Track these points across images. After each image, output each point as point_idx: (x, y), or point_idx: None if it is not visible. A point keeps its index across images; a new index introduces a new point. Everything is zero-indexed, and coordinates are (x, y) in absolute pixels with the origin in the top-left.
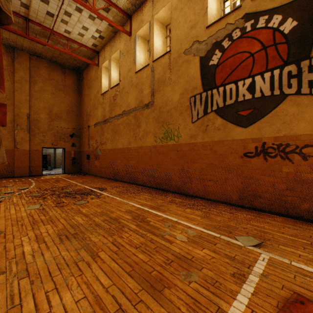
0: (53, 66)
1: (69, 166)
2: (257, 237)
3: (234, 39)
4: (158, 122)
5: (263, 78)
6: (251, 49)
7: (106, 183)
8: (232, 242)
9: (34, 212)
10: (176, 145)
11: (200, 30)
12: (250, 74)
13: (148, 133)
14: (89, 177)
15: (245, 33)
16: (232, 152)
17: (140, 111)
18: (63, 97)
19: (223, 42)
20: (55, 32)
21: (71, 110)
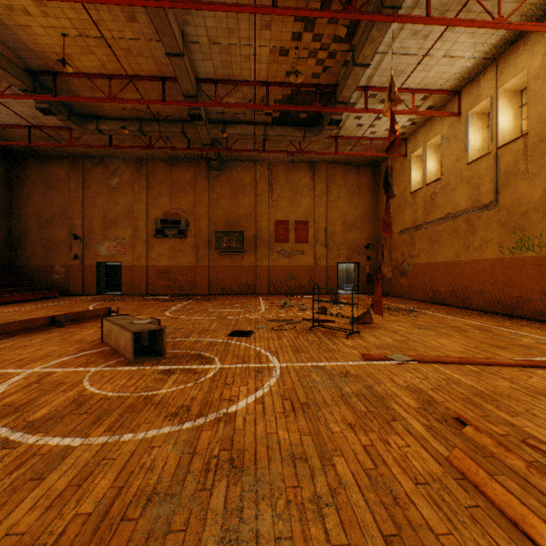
0: (347, 169)
1: (363, 284)
2: None
3: None
4: (505, 228)
5: None
6: None
7: (423, 305)
8: None
9: (376, 316)
10: (535, 257)
11: None
12: None
13: (488, 242)
14: (394, 299)
15: None
16: None
17: (475, 213)
18: (357, 202)
19: None
20: (358, 137)
21: (365, 215)
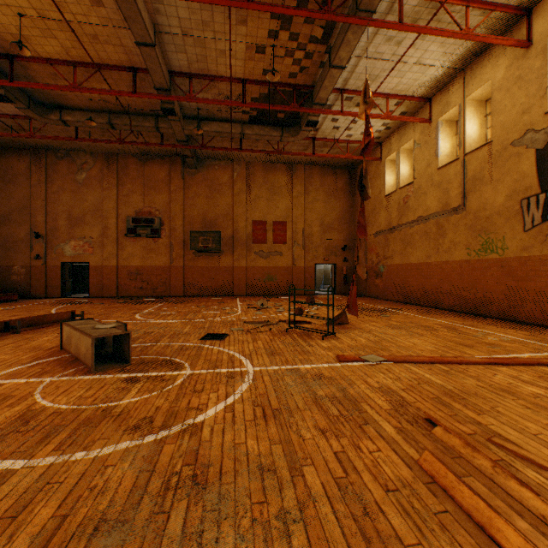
0: (324, 170)
1: (340, 285)
2: None
3: None
4: (471, 231)
5: None
6: None
7: (396, 305)
8: (546, 346)
9: (352, 316)
10: (499, 259)
11: (535, 116)
12: None
13: (456, 245)
14: (370, 299)
15: None
16: None
17: (444, 217)
18: (334, 204)
19: None
20: (335, 140)
21: (342, 217)
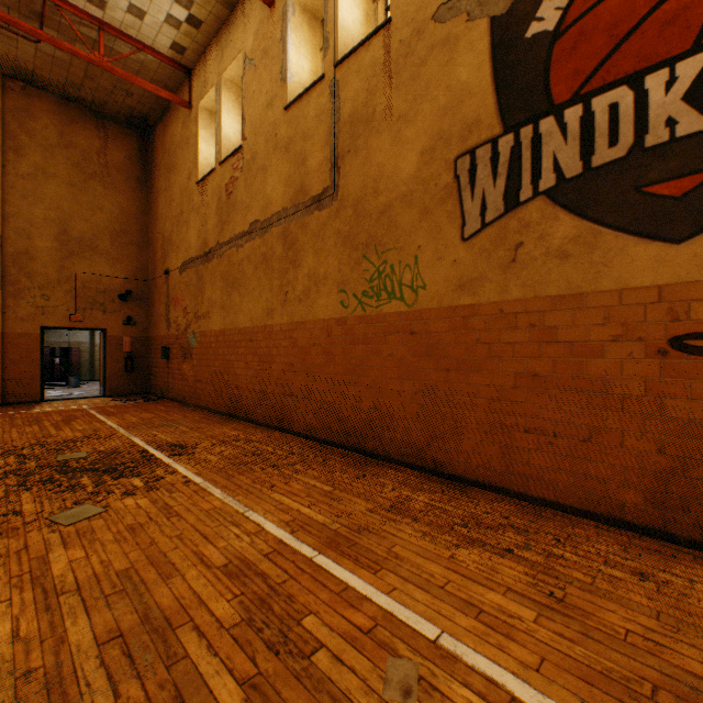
0: (73, 112)
1: (118, 376)
2: None
3: None
4: (351, 247)
5: None
6: None
7: (202, 428)
8: None
9: None
10: (408, 313)
11: None
12: (700, 38)
13: (321, 282)
14: (165, 408)
15: None
16: (618, 334)
17: (299, 218)
18: (100, 195)
19: None
20: None
21: (124, 230)
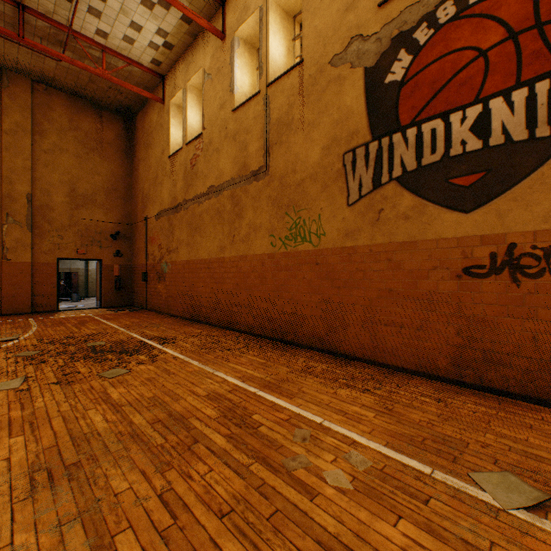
0: (79, 105)
1: (110, 293)
2: (524, 477)
3: (441, 24)
4: (277, 206)
5: (511, 102)
6: (481, 41)
7: (176, 328)
8: (467, 494)
9: (3, 397)
10: (314, 251)
11: (365, 12)
12: (478, 96)
13: (258, 229)
14: (146, 315)
15: (466, 7)
16: (436, 265)
17: (242, 185)
18: (98, 164)
19: (417, 33)
20: (77, 33)
21: (114, 188)
